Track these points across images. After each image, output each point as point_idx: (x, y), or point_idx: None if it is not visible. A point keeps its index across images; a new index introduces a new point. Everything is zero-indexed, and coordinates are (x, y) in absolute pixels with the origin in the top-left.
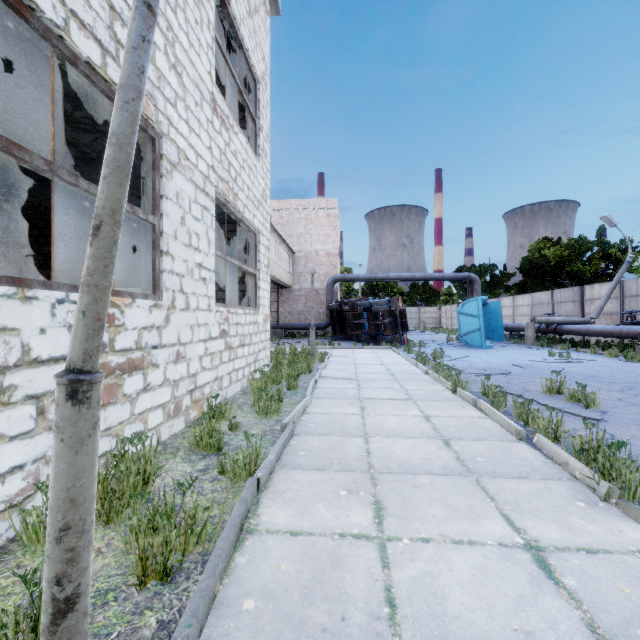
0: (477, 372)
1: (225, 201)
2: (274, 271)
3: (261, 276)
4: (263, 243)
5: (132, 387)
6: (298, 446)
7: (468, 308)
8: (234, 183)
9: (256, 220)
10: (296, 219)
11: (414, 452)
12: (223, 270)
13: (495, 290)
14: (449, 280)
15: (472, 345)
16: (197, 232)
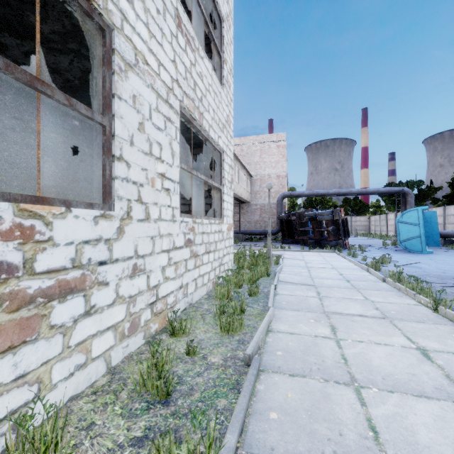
0: (439, 281)
1: (191, 118)
2: (237, 190)
3: (225, 190)
4: (227, 162)
5: (66, 314)
6: (267, 397)
7: (408, 217)
8: (200, 103)
9: (221, 141)
10: (253, 151)
11: (451, 440)
12: (194, 187)
13: (422, 202)
14: (383, 194)
15: (412, 250)
16: (159, 142)
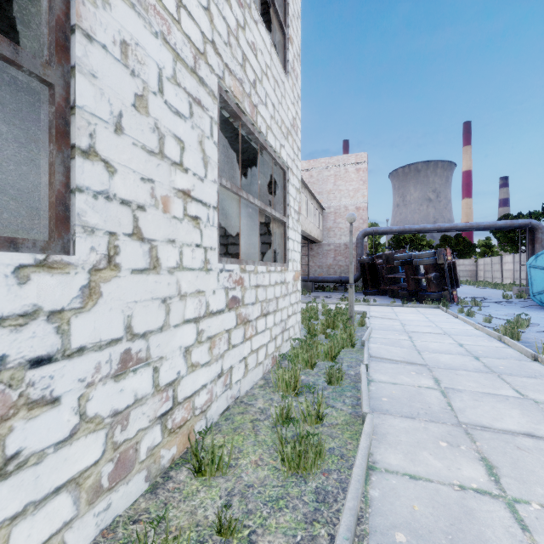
0: None
1: (237, 109)
2: (304, 226)
3: (290, 224)
4: (293, 183)
5: None
6: None
7: None
8: (252, 89)
9: (284, 152)
10: (325, 177)
11: None
12: (248, 220)
13: None
14: (500, 229)
15: None
16: (179, 136)
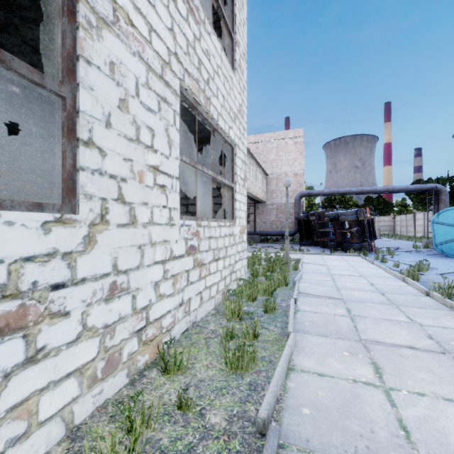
0: None
1: (194, 102)
2: (251, 189)
3: (237, 188)
4: (239, 157)
5: None
6: None
7: (445, 217)
8: (206, 85)
9: (232, 132)
10: (269, 148)
11: None
12: (204, 185)
13: None
14: (412, 192)
15: (450, 254)
16: (150, 126)
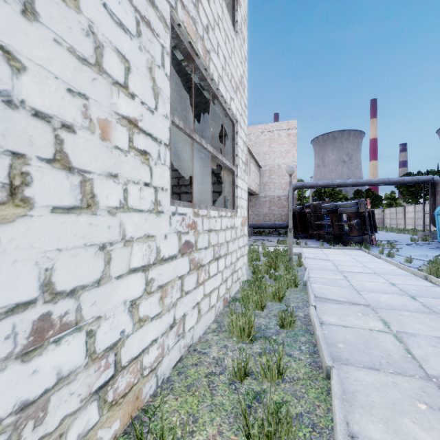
0: None
1: (190, 50)
2: None
3: (239, 173)
4: (241, 136)
5: None
6: None
7: None
8: (205, 33)
9: (233, 105)
10: (262, 140)
11: None
12: (199, 171)
13: None
14: (407, 184)
15: None
16: (122, 53)
